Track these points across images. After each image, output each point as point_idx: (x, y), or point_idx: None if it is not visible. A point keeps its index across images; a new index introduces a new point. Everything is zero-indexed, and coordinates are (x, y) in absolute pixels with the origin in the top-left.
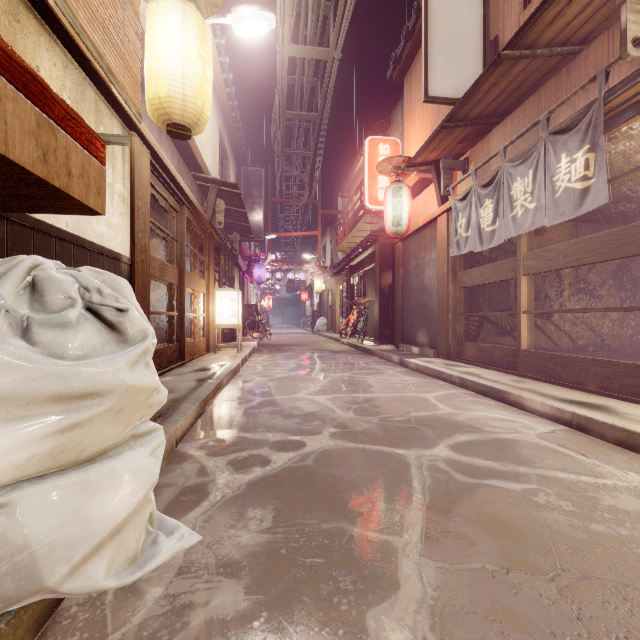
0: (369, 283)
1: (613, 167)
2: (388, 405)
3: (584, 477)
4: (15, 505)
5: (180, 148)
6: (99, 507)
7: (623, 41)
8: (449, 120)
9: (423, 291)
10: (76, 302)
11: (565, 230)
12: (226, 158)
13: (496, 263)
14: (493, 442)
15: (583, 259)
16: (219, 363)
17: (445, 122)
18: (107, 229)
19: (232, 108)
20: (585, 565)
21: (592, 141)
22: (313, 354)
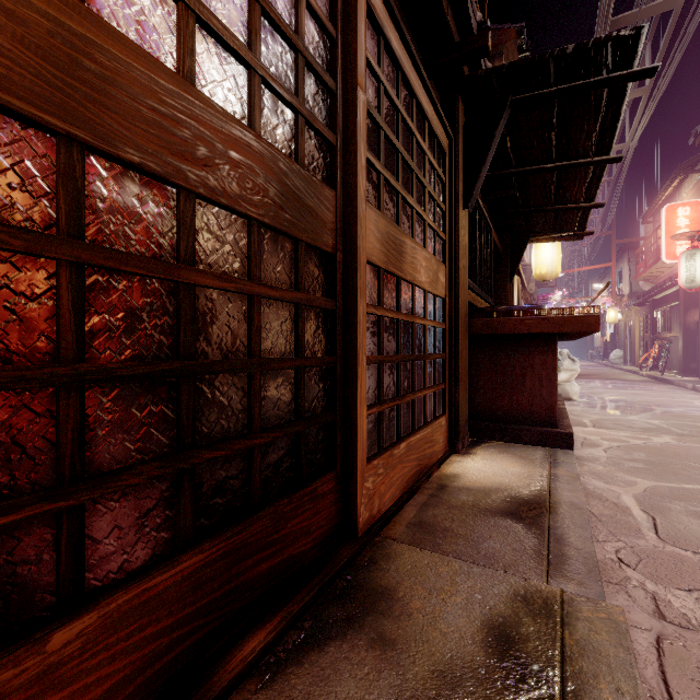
0: (674, 319)
1: None
2: (660, 401)
3: None
4: (565, 385)
5: None
6: (574, 389)
7: None
8: None
9: None
10: (567, 356)
11: None
12: None
13: None
14: None
15: None
16: None
17: None
18: None
19: None
20: (699, 419)
21: None
22: (609, 381)
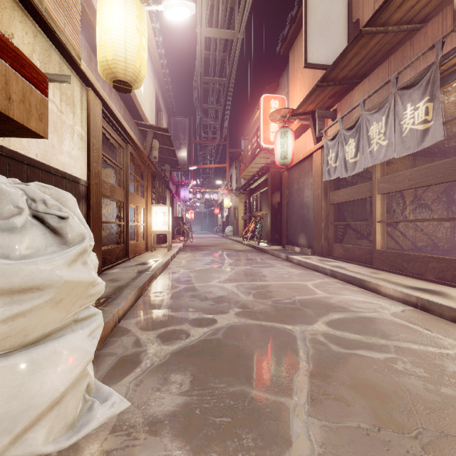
0: (263, 201)
1: (444, 115)
2: (278, 290)
3: (431, 348)
4: None
5: (126, 102)
6: (40, 383)
7: (455, 17)
8: (322, 81)
9: (303, 207)
10: (23, 211)
11: (406, 162)
12: (160, 111)
13: (357, 186)
14: (358, 319)
15: (423, 182)
16: (154, 259)
17: (320, 82)
18: (69, 159)
19: (164, 75)
20: (441, 424)
21: (431, 94)
22: (223, 252)
